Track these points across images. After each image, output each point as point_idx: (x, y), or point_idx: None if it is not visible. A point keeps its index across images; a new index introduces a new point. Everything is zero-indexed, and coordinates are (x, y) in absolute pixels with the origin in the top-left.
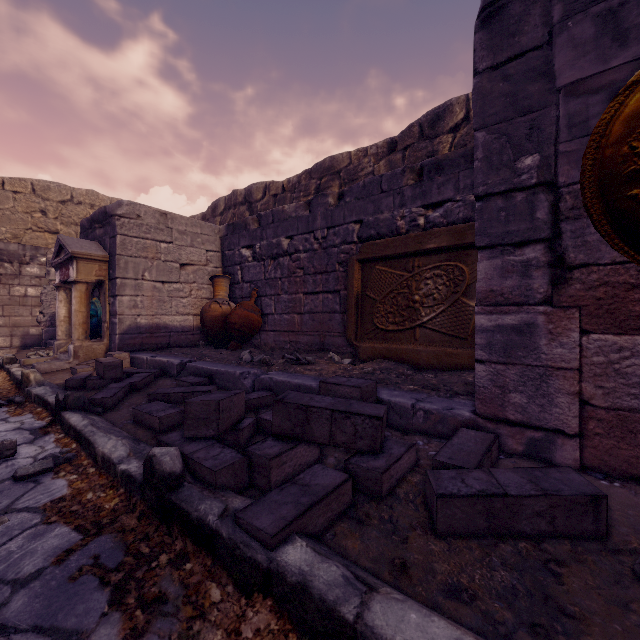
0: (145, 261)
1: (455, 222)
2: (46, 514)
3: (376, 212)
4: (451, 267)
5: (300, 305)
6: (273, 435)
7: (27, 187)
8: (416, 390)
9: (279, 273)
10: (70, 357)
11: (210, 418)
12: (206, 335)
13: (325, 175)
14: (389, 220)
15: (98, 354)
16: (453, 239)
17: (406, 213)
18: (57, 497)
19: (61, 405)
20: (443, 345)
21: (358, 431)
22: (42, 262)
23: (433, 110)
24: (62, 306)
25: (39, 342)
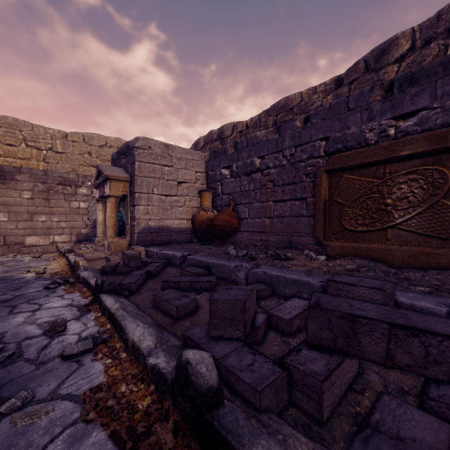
0: (154, 180)
1: (431, 128)
2: (85, 406)
3: (342, 128)
4: (429, 171)
5: (270, 211)
6: (308, 343)
7: (80, 138)
8: (431, 292)
9: (252, 186)
10: (105, 249)
11: (236, 318)
12: (196, 234)
13: (280, 112)
14: (356, 134)
15: (123, 247)
16: (432, 144)
17: (374, 126)
18: (95, 384)
19: (99, 288)
20: (420, 245)
21: (431, 354)
22: (88, 185)
23: (378, 46)
24: (100, 213)
25: (87, 238)
